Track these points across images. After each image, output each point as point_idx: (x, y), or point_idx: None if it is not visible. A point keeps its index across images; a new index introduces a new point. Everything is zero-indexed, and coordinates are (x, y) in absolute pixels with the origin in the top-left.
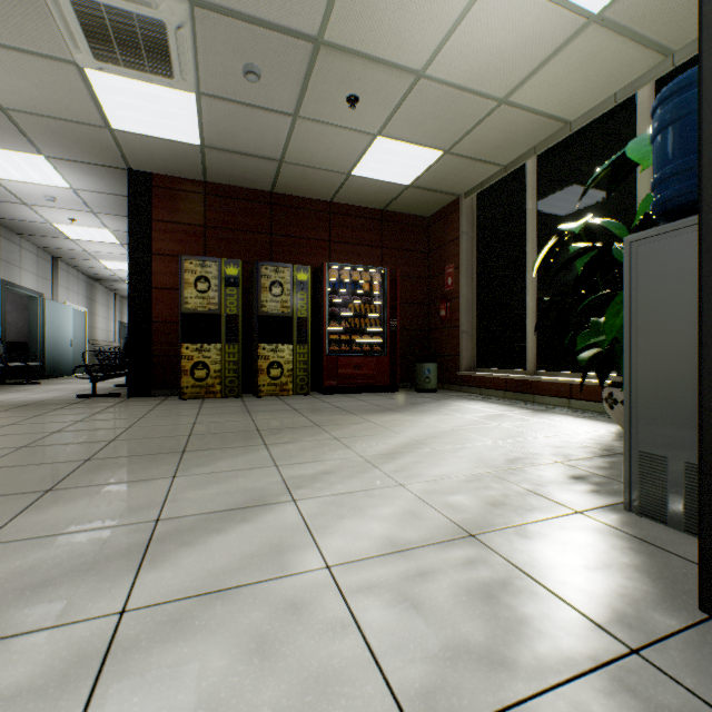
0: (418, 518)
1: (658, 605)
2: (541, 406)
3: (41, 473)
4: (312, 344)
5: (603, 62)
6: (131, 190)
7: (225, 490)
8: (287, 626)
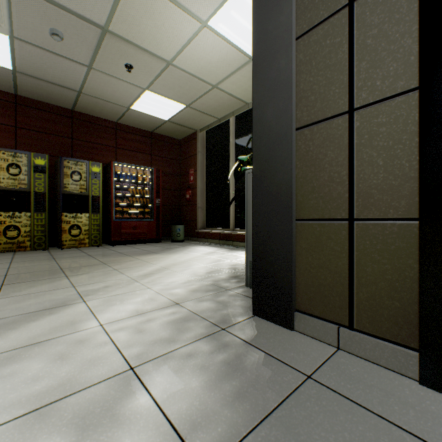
0: (154, 301)
1: (239, 315)
2: (234, 247)
3: None
4: (103, 213)
5: None
6: None
7: (37, 301)
8: (76, 348)
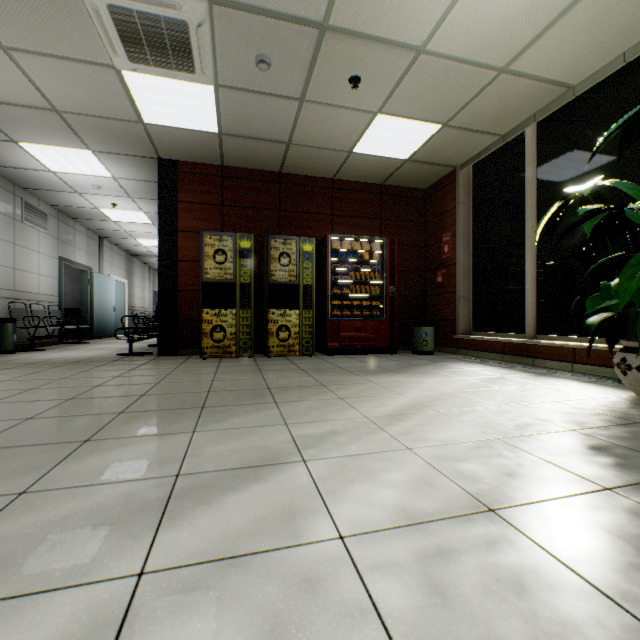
0: (431, 487)
1: None
2: (542, 370)
3: (82, 424)
4: (316, 309)
5: (612, 21)
6: (161, 176)
7: (239, 446)
8: (302, 607)
